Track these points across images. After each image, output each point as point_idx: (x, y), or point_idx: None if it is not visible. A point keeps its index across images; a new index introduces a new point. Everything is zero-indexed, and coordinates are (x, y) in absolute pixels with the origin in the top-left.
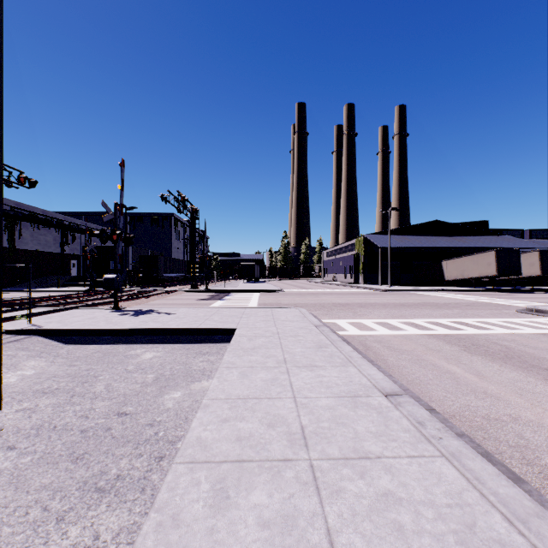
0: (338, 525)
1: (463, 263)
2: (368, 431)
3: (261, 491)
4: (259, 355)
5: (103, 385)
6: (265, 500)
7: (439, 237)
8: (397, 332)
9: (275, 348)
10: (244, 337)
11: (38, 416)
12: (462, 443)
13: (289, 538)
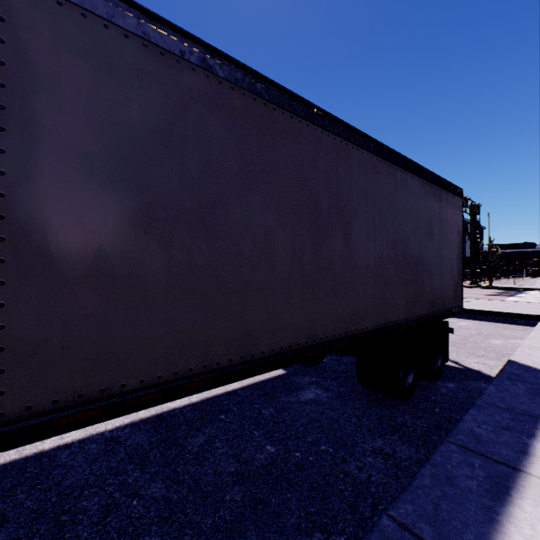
0: None
1: None
2: None
3: None
4: None
5: None
6: None
7: None
8: None
9: None
10: None
11: None
12: None
13: None
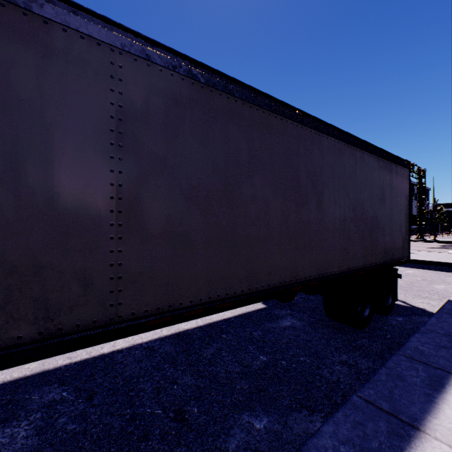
0: None
1: None
2: None
3: None
4: None
5: None
6: None
7: None
8: None
9: None
10: None
11: None
12: None
13: None
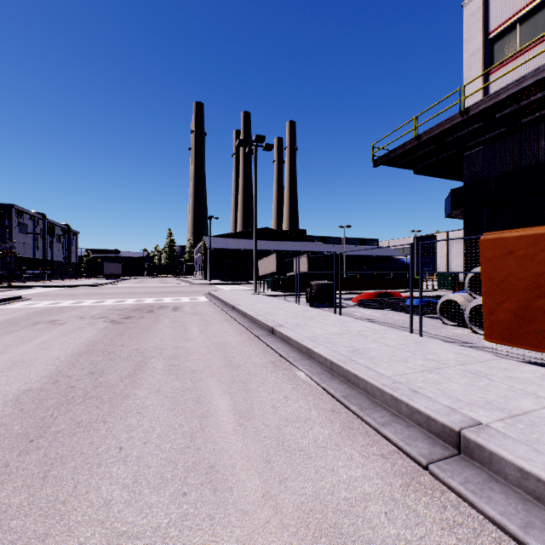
0: None
1: (265, 262)
2: None
3: None
4: None
5: None
6: None
7: (266, 241)
8: (41, 306)
9: None
10: None
11: None
12: None
13: None
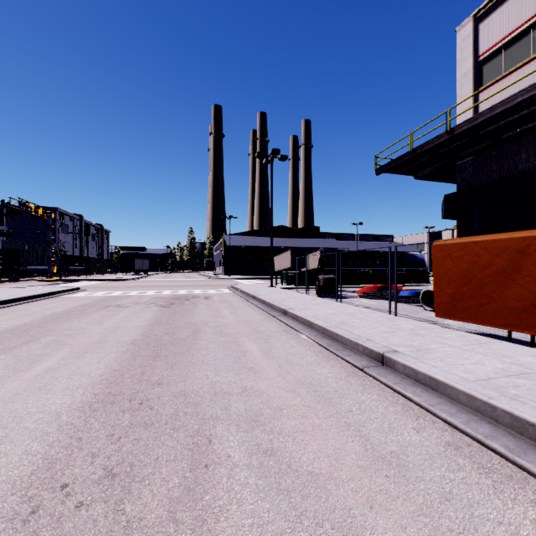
0: None
1: (281, 258)
2: None
3: None
4: None
5: None
6: None
7: (282, 238)
8: (99, 295)
9: None
10: None
11: None
12: None
13: None
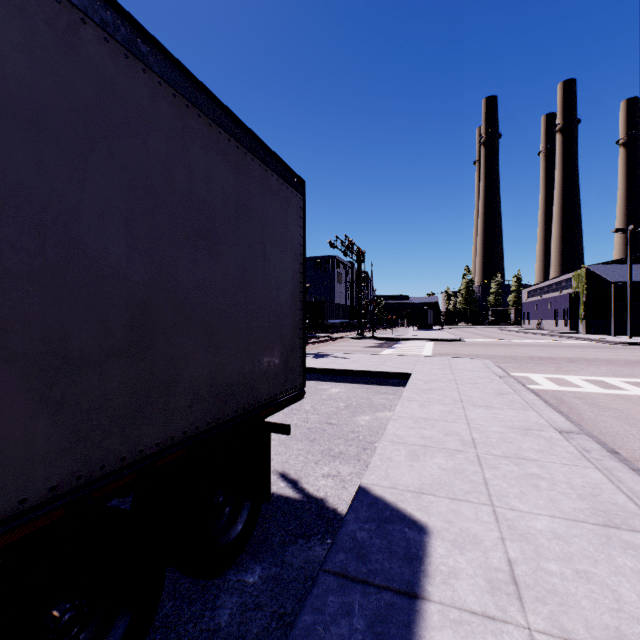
0: (492, 477)
1: None
2: (531, 448)
3: (440, 459)
4: (436, 395)
5: (309, 406)
6: (443, 462)
7: None
8: (612, 391)
9: (451, 391)
10: (420, 381)
11: (277, 417)
12: (621, 465)
13: (458, 475)
